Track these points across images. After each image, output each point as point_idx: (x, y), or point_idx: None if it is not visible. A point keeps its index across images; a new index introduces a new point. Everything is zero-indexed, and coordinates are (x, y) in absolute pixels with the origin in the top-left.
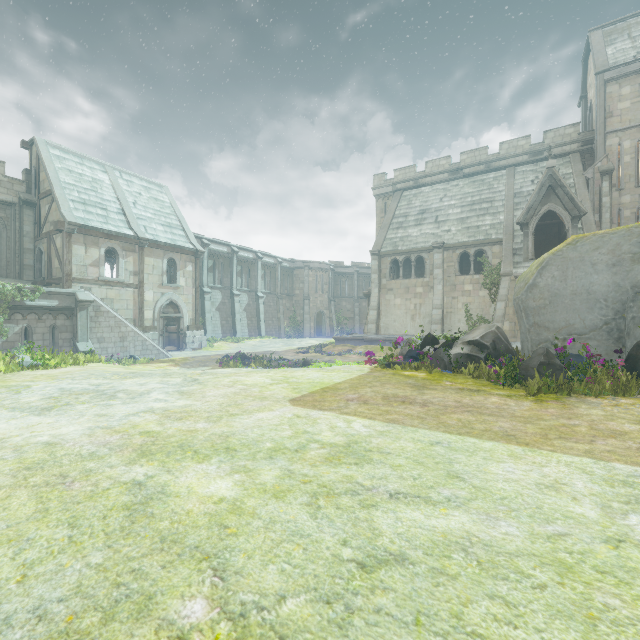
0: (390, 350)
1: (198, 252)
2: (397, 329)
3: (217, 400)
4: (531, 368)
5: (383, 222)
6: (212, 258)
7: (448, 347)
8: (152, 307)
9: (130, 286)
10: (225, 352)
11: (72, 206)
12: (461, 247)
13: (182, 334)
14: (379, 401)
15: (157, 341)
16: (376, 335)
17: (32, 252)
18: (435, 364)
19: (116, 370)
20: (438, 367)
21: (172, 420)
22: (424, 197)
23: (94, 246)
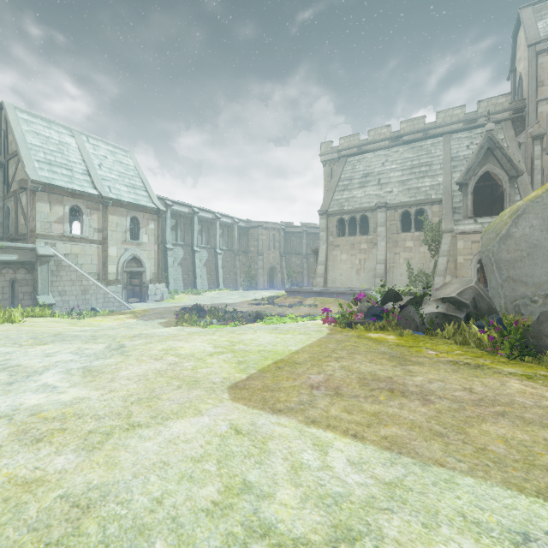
0: (349, 307)
1: (160, 211)
2: (343, 282)
3: (126, 387)
4: (545, 336)
5: (330, 185)
6: (174, 218)
7: (416, 304)
8: (116, 262)
9: (94, 242)
10: (184, 304)
11: (37, 166)
12: (403, 207)
13: (145, 287)
14: (356, 389)
15: (120, 294)
16: (324, 288)
17: (1, 210)
18: (404, 324)
19: (55, 327)
20: (408, 328)
21: (22, 444)
22: (367, 162)
23: (58, 204)
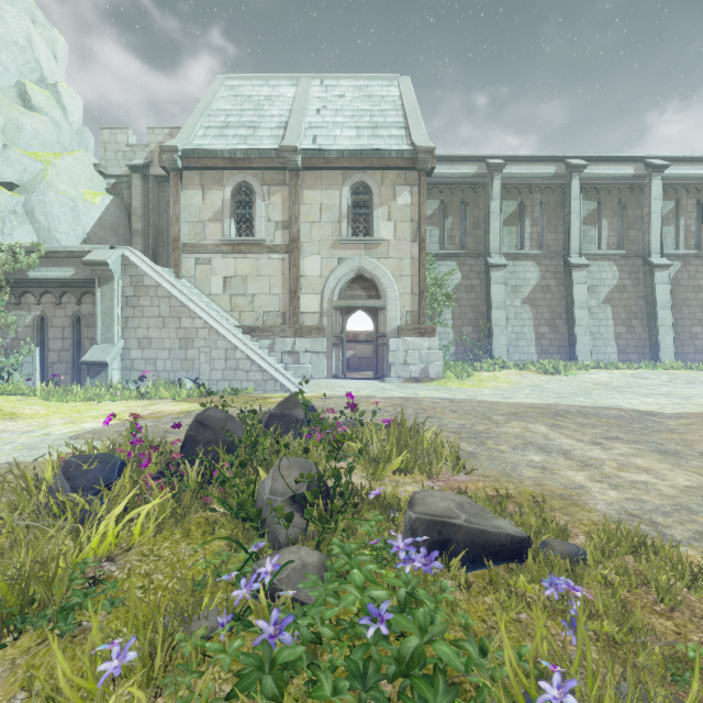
0: None
1: (417, 154)
2: None
3: None
4: None
5: None
6: (515, 196)
7: None
8: (319, 288)
9: (275, 250)
10: (453, 393)
11: (201, 134)
12: None
13: (383, 345)
14: None
15: (324, 357)
16: None
17: None
18: None
19: None
20: None
21: None
22: None
23: (216, 187)
